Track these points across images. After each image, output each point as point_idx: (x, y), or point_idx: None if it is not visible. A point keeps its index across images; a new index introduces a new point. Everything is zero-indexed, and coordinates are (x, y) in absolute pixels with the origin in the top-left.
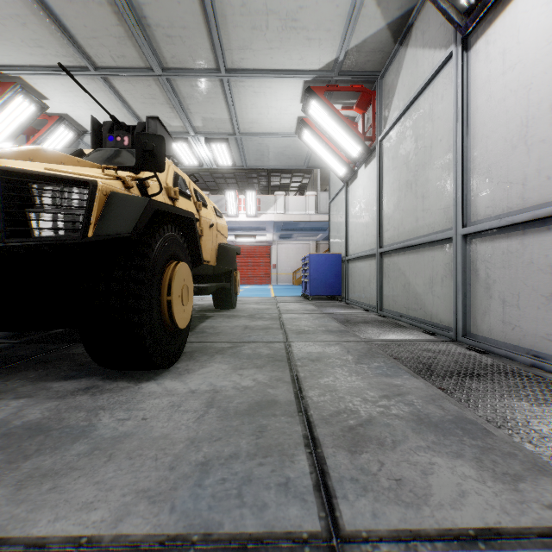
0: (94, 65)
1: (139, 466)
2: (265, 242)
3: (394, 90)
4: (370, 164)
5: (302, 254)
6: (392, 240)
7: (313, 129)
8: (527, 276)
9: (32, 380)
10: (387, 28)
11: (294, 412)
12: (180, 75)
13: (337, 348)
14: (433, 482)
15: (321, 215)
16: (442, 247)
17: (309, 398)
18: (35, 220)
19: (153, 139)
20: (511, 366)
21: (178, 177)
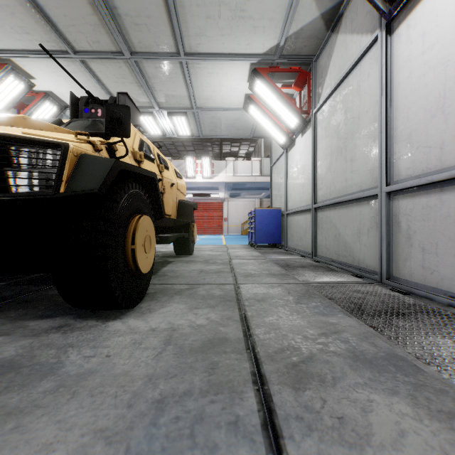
0: (73, 50)
1: (99, 403)
2: (218, 200)
3: (327, 71)
4: (306, 133)
5: (248, 209)
6: (325, 197)
7: (258, 104)
8: (444, 227)
9: (12, 319)
10: (321, 18)
11: (243, 349)
12: (146, 58)
13: (279, 289)
14: (373, 420)
15: (264, 177)
16: (368, 202)
17: (256, 335)
18: (12, 177)
19: (120, 109)
20: (431, 305)
21: (143, 143)
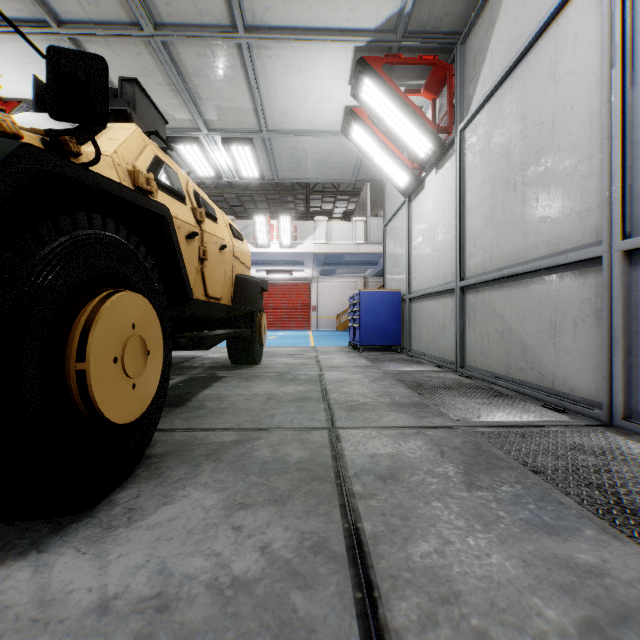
0: (56, 19)
1: None
2: (303, 280)
3: (484, 55)
4: (444, 166)
5: (347, 293)
6: (481, 268)
7: (365, 123)
8: None
9: None
10: None
11: None
12: (180, 36)
13: (420, 442)
14: None
15: (371, 245)
16: (574, 273)
17: (397, 637)
18: None
19: (81, 60)
20: None
21: (160, 163)
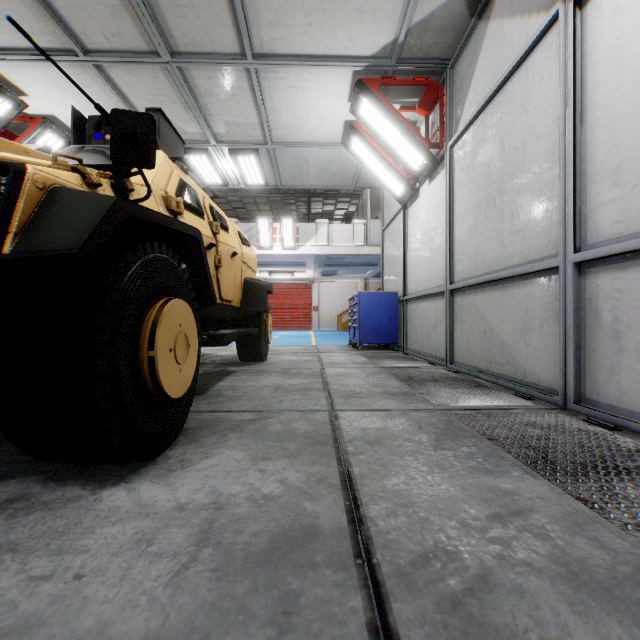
0: (83, 48)
1: None
2: (304, 280)
3: (470, 81)
4: (436, 178)
5: (348, 294)
6: (467, 273)
7: (364, 136)
8: None
9: None
10: None
11: (348, 557)
12: (195, 62)
13: (403, 420)
14: None
15: (371, 247)
16: (540, 280)
17: (371, 521)
18: None
19: (136, 119)
20: None
21: (184, 186)
